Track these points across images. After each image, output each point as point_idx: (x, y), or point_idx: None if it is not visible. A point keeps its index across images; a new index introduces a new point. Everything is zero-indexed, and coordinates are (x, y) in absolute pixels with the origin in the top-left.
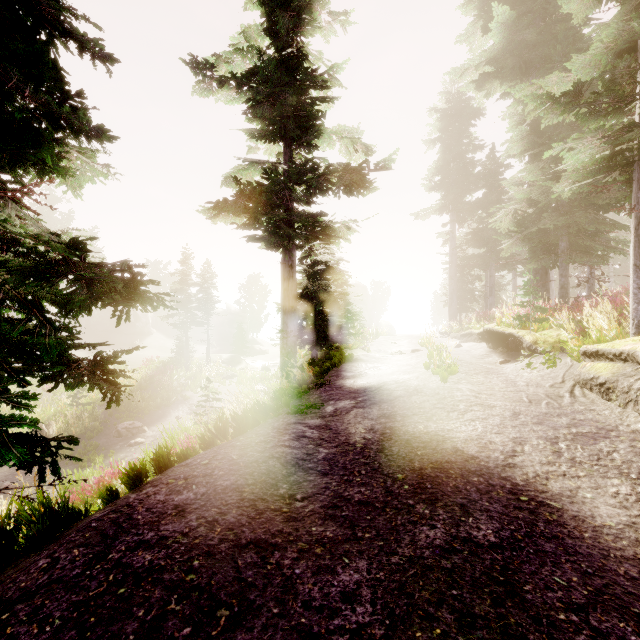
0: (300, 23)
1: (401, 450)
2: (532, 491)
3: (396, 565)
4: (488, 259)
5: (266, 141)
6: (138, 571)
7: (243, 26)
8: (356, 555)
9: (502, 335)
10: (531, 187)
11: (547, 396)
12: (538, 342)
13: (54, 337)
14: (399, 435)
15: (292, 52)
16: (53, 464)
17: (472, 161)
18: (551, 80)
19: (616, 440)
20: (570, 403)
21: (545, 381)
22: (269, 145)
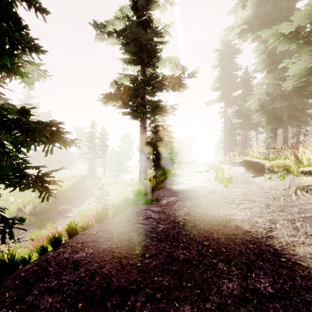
0: (149, 3)
1: (205, 226)
2: (287, 254)
3: (210, 310)
4: (244, 124)
5: (132, 64)
6: (41, 311)
7: (120, 6)
8: (183, 300)
9: (253, 163)
10: (268, 86)
11: (282, 195)
12: (273, 166)
13: (8, 162)
14: (203, 217)
15: (145, 19)
16: (10, 233)
17: (235, 75)
18: (282, 26)
19: None
20: (296, 199)
21: (279, 187)
22: (133, 67)
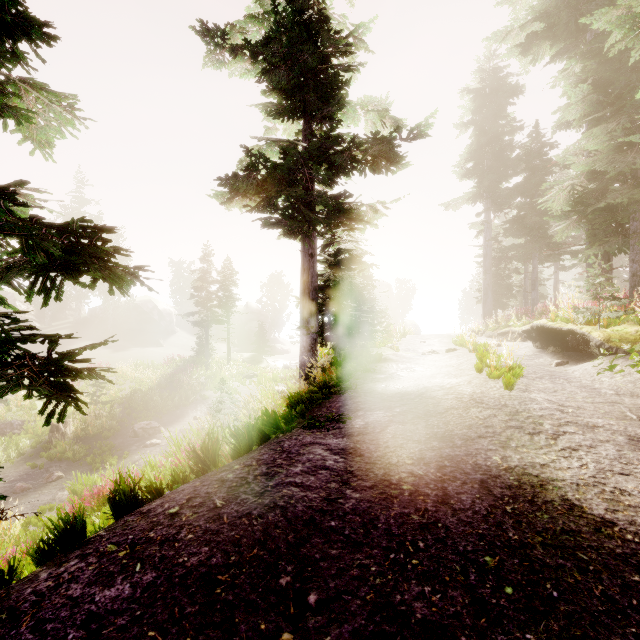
0: None
1: (476, 501)
2: None
3: None
4: (531, 249)
5: (284, 119)
6: None
7: None
8: None
9: (557, 332)
10: (595, 156)
11: None
12: (612, 340)
13: None
14: (466, 471)
15: (312, 15)
16: None
17: (510, 144)
18: None
19: None
20: None
21: None
22: (288, 125)
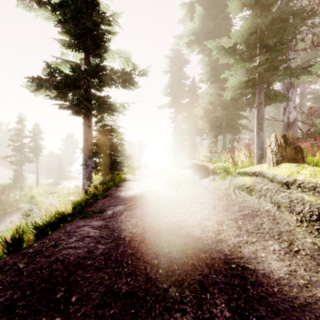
0: None
1: (155, 239)
2: (236, 258)
3: None
4: (191, 130)
5: (73, 50)
6: None
7: None
8: None
9: (199, 165)
10: (211, 96)
11: (225, 195)
12: (216, 168)
13: None
14: (154, 227)
15: None
16: None
17: (184, 84)
18: (223, 41)
19: (261, 216)
20: (235, 198)
21: (221, 187)
22: (75, 53)
